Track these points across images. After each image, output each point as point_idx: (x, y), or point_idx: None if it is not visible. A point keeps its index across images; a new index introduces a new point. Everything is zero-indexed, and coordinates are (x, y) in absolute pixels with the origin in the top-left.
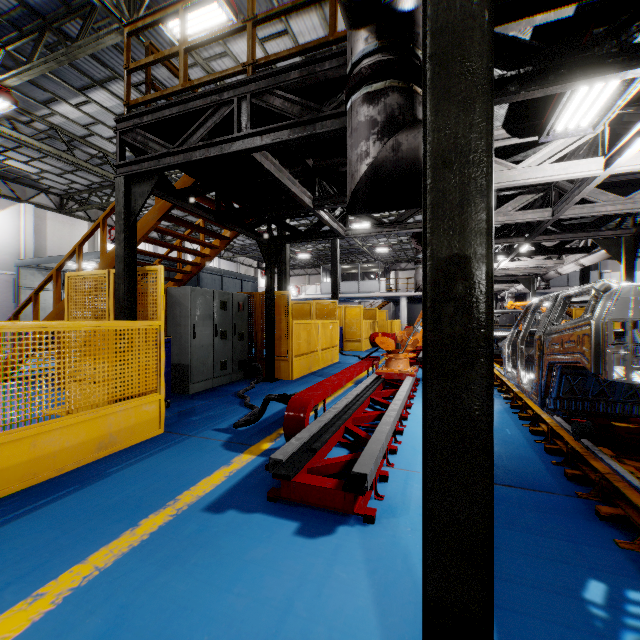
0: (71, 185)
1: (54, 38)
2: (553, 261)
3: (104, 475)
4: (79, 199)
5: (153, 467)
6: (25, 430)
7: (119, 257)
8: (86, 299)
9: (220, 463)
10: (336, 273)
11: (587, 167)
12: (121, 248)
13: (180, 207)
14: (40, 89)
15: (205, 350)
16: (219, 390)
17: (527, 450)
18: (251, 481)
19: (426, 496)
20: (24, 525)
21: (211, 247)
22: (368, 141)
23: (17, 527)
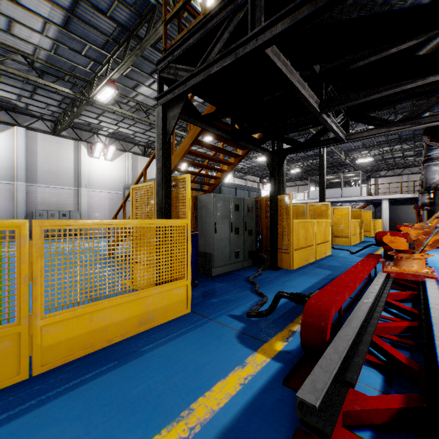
0: (149, 139)
1: (135, 42)
2: None
3: (138, 353)
4: (153, 147)
5: (176, 352)
6: (83, 308)
7: (158, 169)
8: (142, 204)
9: (234, 361)
10: (323, 182)
11: None
12: (160, 162)
13: (205, 133)
14: (130, 80)
15: (223, 242)
16: (234, 274)
17: None
18: (268, 400)
19: None
20: (64, 405)
21: (228, 164)
22: None
23: (59, 406)
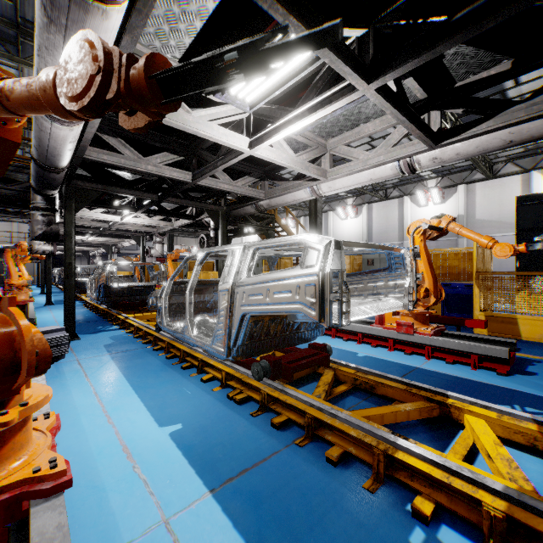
0: None
1: None
2: (119, 240)
3: None
4: None
5: None
6: None
7: None
8: None
9: None
10: None
11: (116, 218)
12: None
13: None
14: None
15: None
16: None
17: (93, 317)
18: None
19: (65, 296)
20: None
21: None
22: (43, 226)
23: None
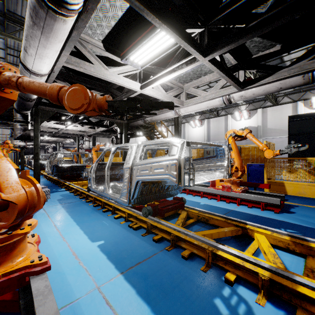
0: None
1: None
2: (63, 139)
3: None
4: None
5: None
6: None
7: None
8: None
9: None
10: None
11: (63, 126)
12: None
13: None
14: None
15: None
16: None
17: (49, 184)
18: None
19: (34, 171)
20: None
21: None
22: (21, 131)
23: None
